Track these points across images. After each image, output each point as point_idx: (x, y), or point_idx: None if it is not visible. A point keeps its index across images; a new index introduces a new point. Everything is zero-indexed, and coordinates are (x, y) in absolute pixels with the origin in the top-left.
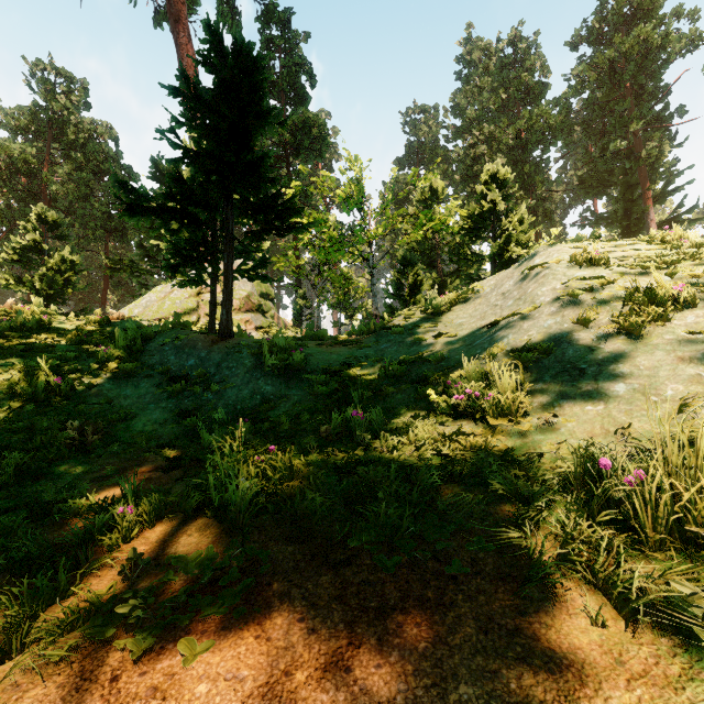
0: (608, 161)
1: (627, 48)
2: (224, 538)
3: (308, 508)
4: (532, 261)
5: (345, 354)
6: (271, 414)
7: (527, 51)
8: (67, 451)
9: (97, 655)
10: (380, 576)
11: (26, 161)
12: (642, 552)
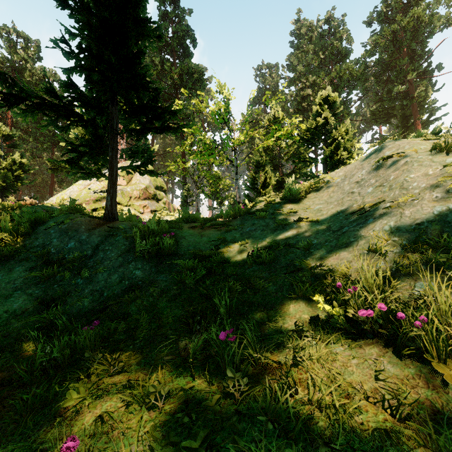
0: (392, 99)
1: (406, 24)
2: None
3: None
4: (382, 153)
5: (214, 236)
6: (133, 305)
7: (337, 27)
8: None
9: None
10: None
11: None
12: None
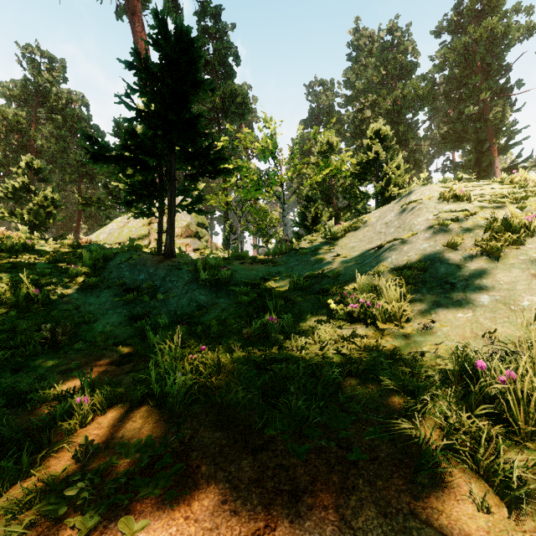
0: (464, 122)
1: (478, 36)
2: (163, 424)
3: (232, 399)
4: (409, 197)
5: (263, 271)
6: (204, 318)
7: (401, 38)
8: (41, 348)
9: (49, 532)
10: (291, 461)
11: (18, 121)
12: (515, 442)
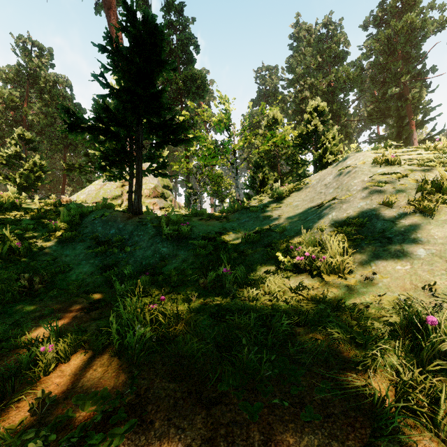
0: (387, 101)
1: (399, 29)
2: (121, 374)
3: (187, 349)
4: (345, 162)
5: (218, 226)
6: (165, 268)
7: (335, 30)
8: (19, 296)
9: None
10: (245, 417)
11: (12, 100)
12: None
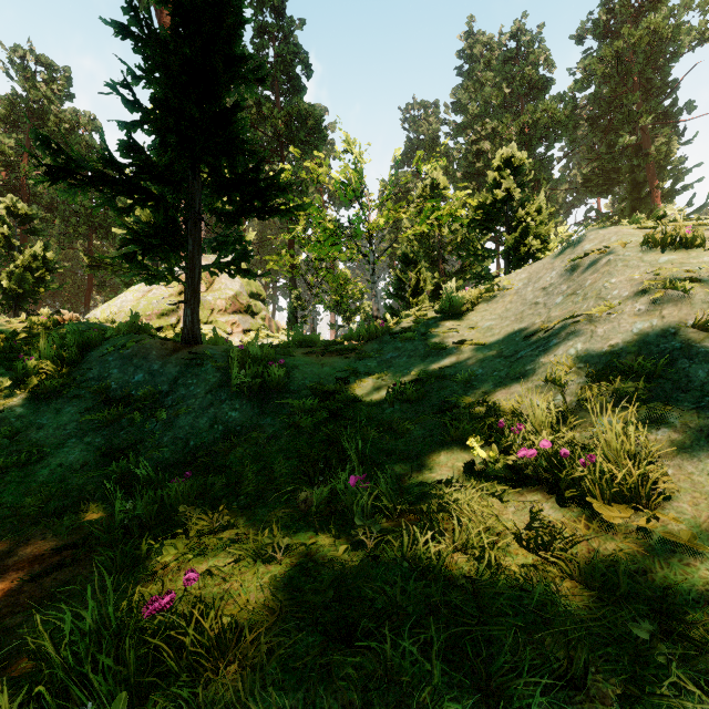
0: (616, 157)
1: (636, 40)
2: None
3: None
4: (580, 247)
5: (341, 366)
6: (232, 456)
7: (531, 44)
8: None
9: None
10: None
11: (2, 152)
12: None
